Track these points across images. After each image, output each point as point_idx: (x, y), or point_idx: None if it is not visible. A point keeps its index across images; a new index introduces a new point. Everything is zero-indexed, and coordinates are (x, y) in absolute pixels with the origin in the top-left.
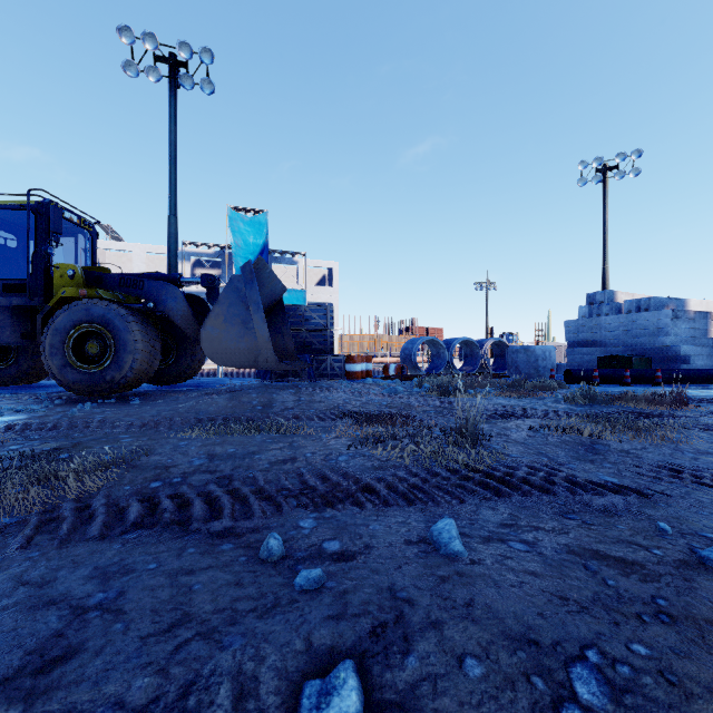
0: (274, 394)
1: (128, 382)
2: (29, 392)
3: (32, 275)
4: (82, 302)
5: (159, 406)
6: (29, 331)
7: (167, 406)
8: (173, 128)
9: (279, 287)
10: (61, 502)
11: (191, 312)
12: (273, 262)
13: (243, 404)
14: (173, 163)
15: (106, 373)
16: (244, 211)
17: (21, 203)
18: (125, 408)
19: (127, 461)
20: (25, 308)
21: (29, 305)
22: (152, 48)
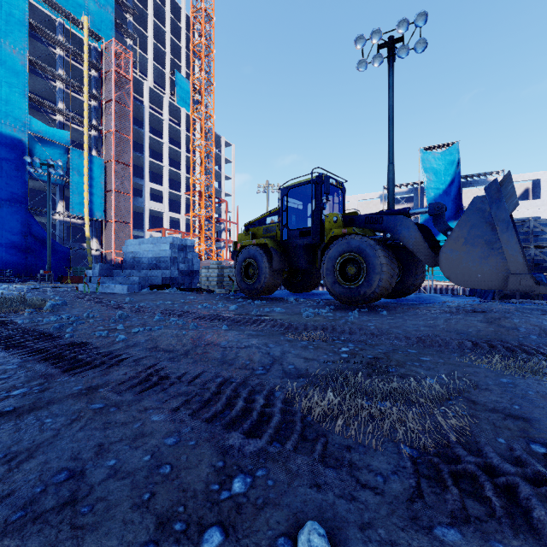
0: (544, 322)
1: (375, 296)
2: (310, 298)
3: (313, 224)
4: (345, 238)
5: (409, 319)
6: (311, 260)
7: (417, 320)
8: (391, 95)
9: (511, 204)
10: (448, 444)
11: (422, 238)
12: (464, 187)
13: (507, 330)
14: (391, 122)
15: (360, 289)
16: (434, 148)
17: (308, 180)
18: (381, 318)
19: (457, 391)
20: (309, 245)
21: (312, 243)
22: (376, 41)
